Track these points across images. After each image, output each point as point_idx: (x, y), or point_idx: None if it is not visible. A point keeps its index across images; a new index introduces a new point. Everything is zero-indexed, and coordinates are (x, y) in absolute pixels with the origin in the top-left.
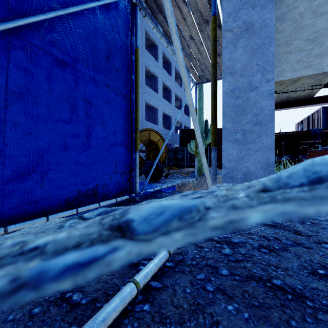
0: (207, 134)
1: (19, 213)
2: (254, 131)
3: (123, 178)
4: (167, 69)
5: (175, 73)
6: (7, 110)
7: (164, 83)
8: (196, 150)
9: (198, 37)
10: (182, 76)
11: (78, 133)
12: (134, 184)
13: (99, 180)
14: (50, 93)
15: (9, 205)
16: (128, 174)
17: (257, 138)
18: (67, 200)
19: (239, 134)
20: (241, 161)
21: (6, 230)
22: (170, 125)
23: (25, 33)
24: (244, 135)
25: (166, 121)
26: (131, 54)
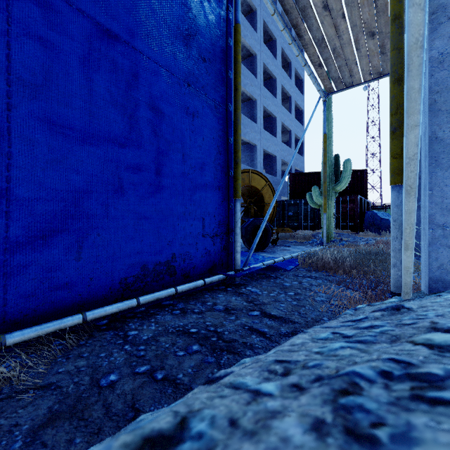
0: (338, 176)
1: (34, 308)
2: None
3: (214, 244)
4: (270, 89)
5: (281, 94)
6: (11, 114)
7: (266, 109)
8: (325, 201)
9: (338, 3)
10: None
11: (140, 164)
12: (232, 255)
13: (175, 247)
14: (91, 89)
15: (15, 293)
16: (223, 238)
17: None
18: (122, 281)
19: None
20: None
21: (3, 342)
22: (275, 169)
23: None
24: None
25: (269, 163)
26: (227, 35)
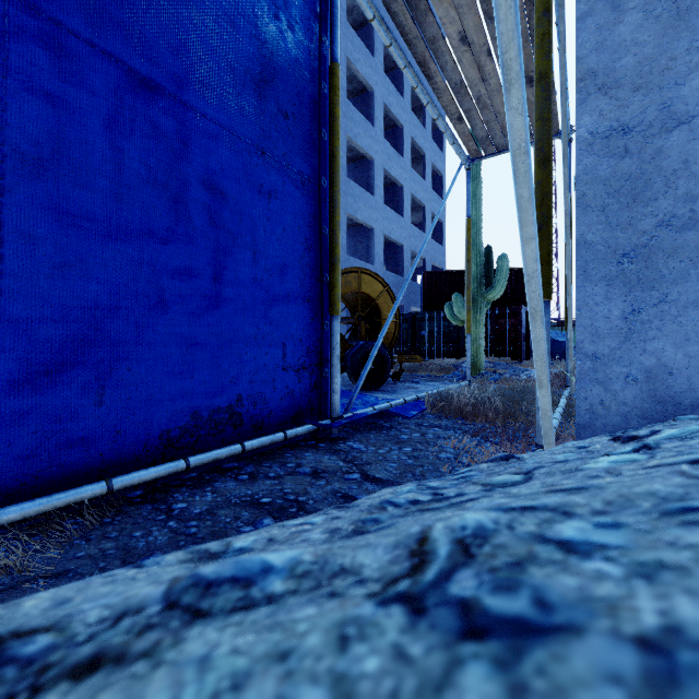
0: (490, 279)
1: (37, 473)
2: (681, 247)
3: (301, 381)
4: (395, 143)
5: (412, 150)
6: (5, 200)
7: (388, 173)
8: (468, 317)
9: (480, 35)
10: (504, 41)
11: (190, 267)
12: (328, 396)
13: (243, 386)
14: (119, 162)
15: (10, 452)
16: (314, 371)
17: (690, 268)
18: (164, 435)
19: (629, 258)
20: (637, 335)
21: None
22: (402, 265)
23: (52, 2)
24: (648, 259)
25: (392, 255)
26: (320, 78)
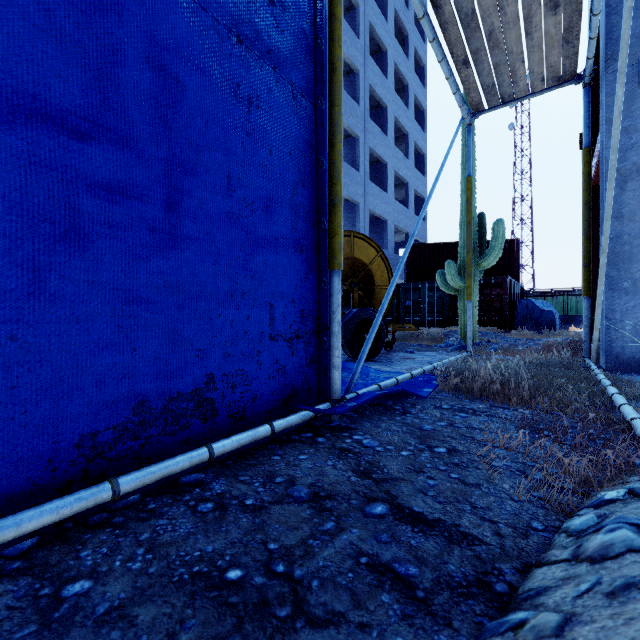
0: (483, 246)
1: None
2: None
3: (293, 354)
4: (379, 123)
5: (395, 130)
6: None
7: (373, 151)
8: (469, 282)
9: None
10: None
11: (128, 183)
12: (326, 372)
13: (212, 362)
14: None
15: None
16: (310, 341)
17: None
18: (80, 443)
19: None
20: None
21: None
22: (386, 239)
23: None
24: None
25: (377, 229)
26: None
